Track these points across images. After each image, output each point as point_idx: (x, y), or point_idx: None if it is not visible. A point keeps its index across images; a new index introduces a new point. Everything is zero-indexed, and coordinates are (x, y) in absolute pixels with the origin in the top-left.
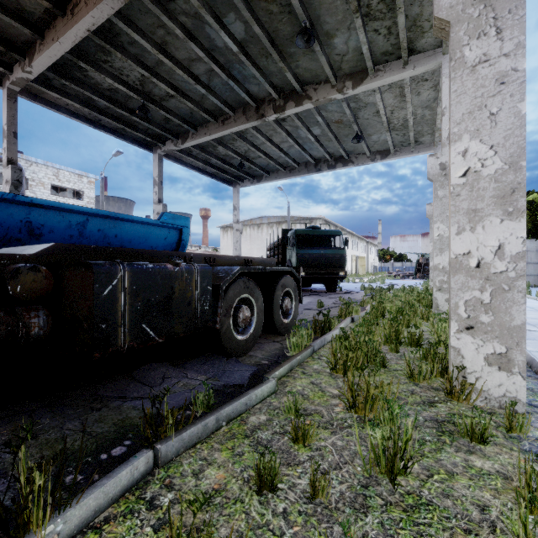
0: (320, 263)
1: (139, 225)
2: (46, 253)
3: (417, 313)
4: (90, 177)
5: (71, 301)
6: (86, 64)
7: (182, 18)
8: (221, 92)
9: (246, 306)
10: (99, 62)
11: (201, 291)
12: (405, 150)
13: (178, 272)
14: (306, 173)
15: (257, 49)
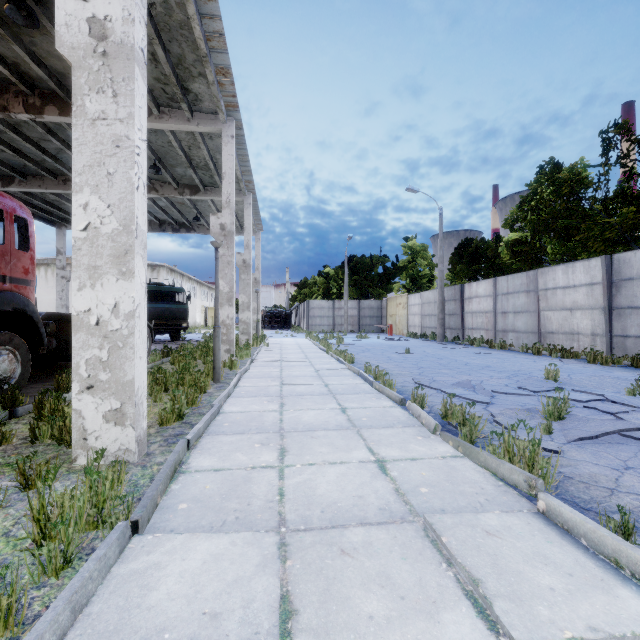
0: (165, 316)
1: None
2: (44, 316)
3: None
4: None
5: (66, 335)
6: None
7: (46, 121)
8: (68, 162)
9: None
10: None
11: None
12: (236, 231)
13: None
14: (150, 231)
15: None
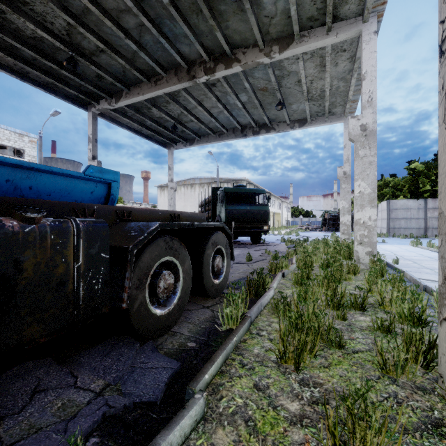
0: (247, 218)
1: (59, 177)
2: None
3: (343, 267)
4: (31, 137)
5: None
6: (0, 2)
7: None
8: (153, 51)
9: (169, 271)
10: (17, 3)
11: (86, 261)
12: (320, 120)
13: (33, 234)
14: (233, 138)
15: (188, 3)
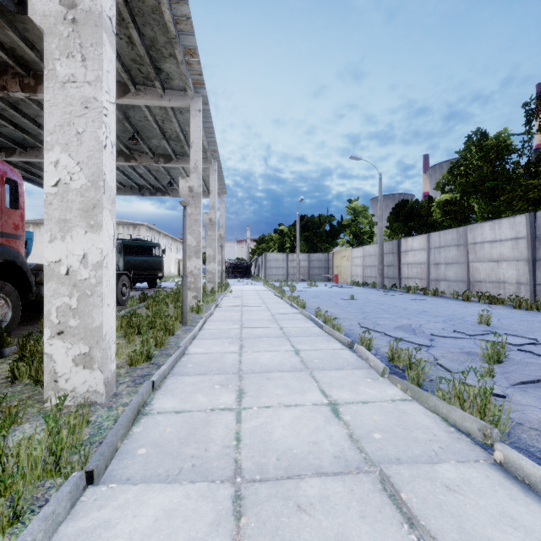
0: (144, 267)
1: None
2: (35, 267)
3: None
4: None
5: None
6: None
7: (40, 100)
8: None
9: None
10: None
11: None
12: (204, 194)
13: None
14: (131, 194)
15: None
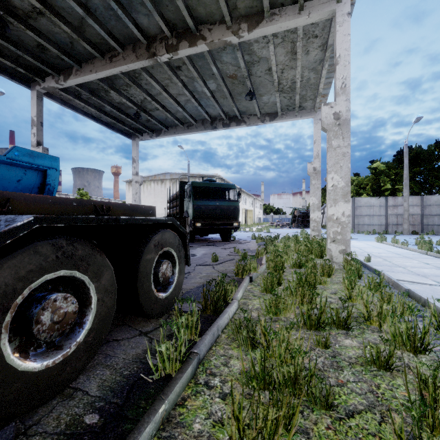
0: (216, 214)
1: None
2: None
3: (316, 268)
4: None
5: None
6: None
7: None
8: (104, 19)
9: (65, 293)
10: None
11: None
12: (290, 114)
13: None
14: (203, 130)
15: None
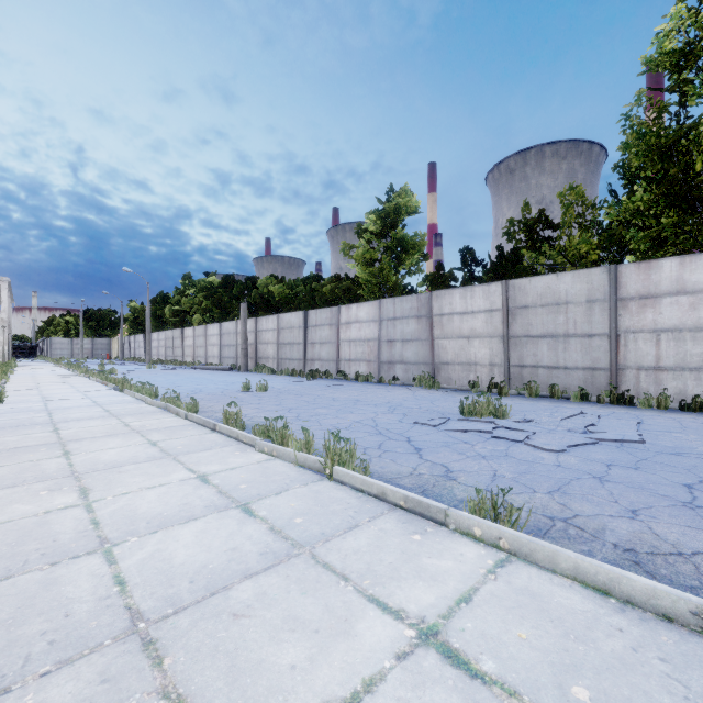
0: None
1: None
2: None
3: None
4: None
5: None
6: None
7: None
8: None
9: None
10: None
11: None
12: None
13: None
14: None
15: None
